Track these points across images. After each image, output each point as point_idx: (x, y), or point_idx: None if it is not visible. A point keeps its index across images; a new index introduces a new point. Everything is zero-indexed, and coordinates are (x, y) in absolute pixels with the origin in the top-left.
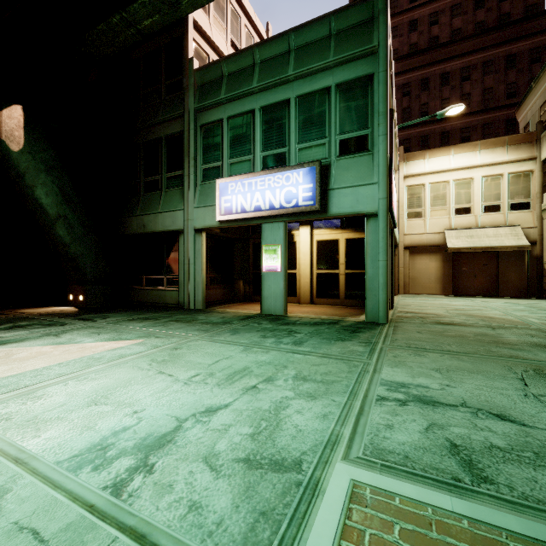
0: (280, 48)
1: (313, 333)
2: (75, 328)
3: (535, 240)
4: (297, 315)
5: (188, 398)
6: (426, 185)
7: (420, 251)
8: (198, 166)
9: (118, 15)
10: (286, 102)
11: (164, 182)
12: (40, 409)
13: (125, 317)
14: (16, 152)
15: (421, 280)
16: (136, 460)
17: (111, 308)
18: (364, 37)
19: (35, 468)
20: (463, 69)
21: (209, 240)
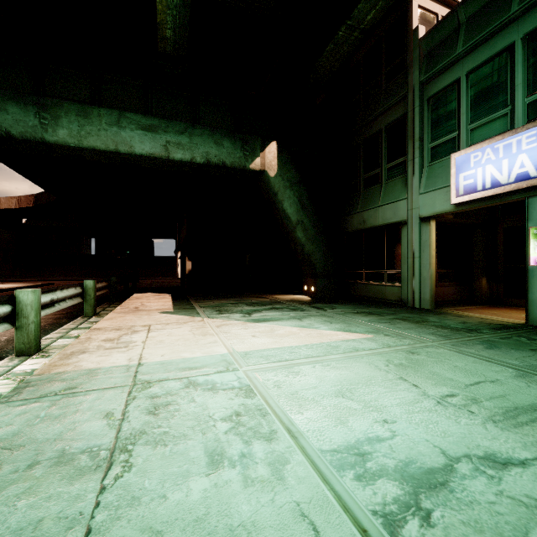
0: None
1: None
2: (311, 315)
3: None
4: None
5: (450, 426)
6: None
7: None
8: (424, 146)
9: (343, 27)
10: None
11: (384, 174)
12: (298, 385)
13: (350, 310)
14: (273, 177)
15: None
16: (402, 490)
17: (335, 299)
18: None
19: (304, 447)
20: None
21: (437, 229)
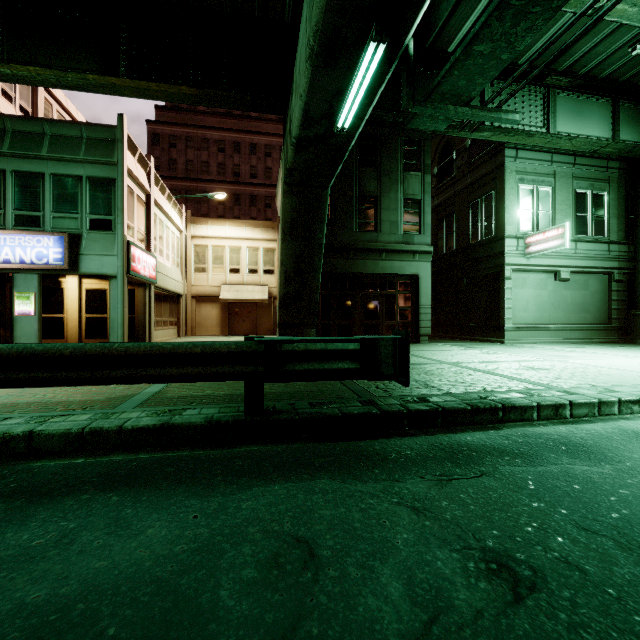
0: (34, 128)
1: None
2: None
3: (276, 296)
4: None
5: None
6: (209, 246)
7: (205, 300)
8: None
9: None
10: (41, 175)
11: None
12: None
13: None
14: None
15: (206, 324)
16: None
17: None
18: (108, 152)
19: None
20: (267, 146)
21: None
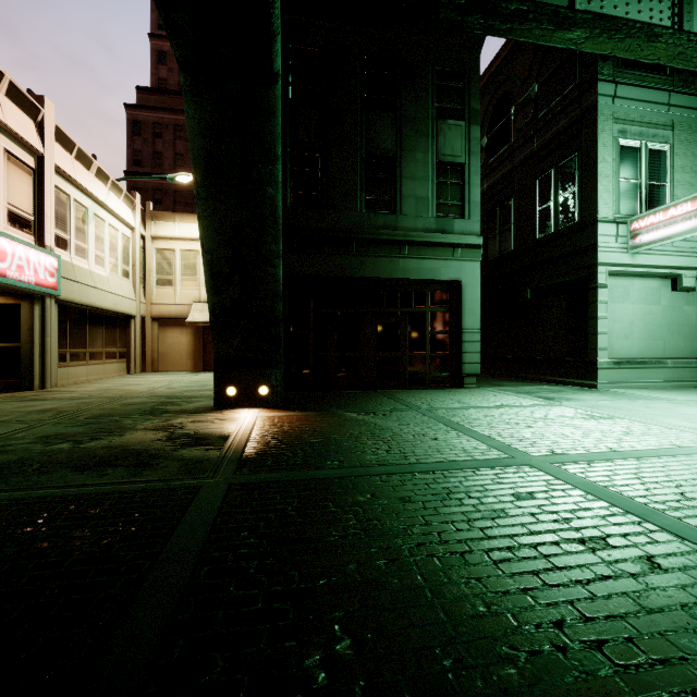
0: None
1: None
2: None
3: None
4: None
5: None
6: (177, 251)
7: (171, 323)
8: None
9: None
10: None
11: None
12: None
13: None
14: None
15: (173, 355)
16: None
17: None
18: None
19: None
20: None
21: None
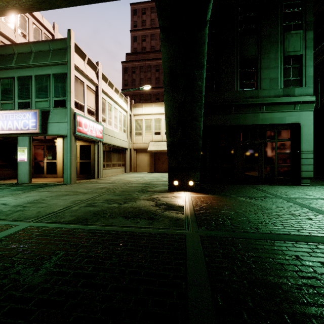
0: (27, 49)
1: (16, 189)
2: None
3: None
4: (36, 182)
5: None
6: (143, 120)
7: (141, 151)
8: None
9: None
10: (30, 77)
11: None
12: None
13: None
14: None
15: (141, 165)
16: None
17: None
18: (63, 56)
19: None
20: None
21: None
